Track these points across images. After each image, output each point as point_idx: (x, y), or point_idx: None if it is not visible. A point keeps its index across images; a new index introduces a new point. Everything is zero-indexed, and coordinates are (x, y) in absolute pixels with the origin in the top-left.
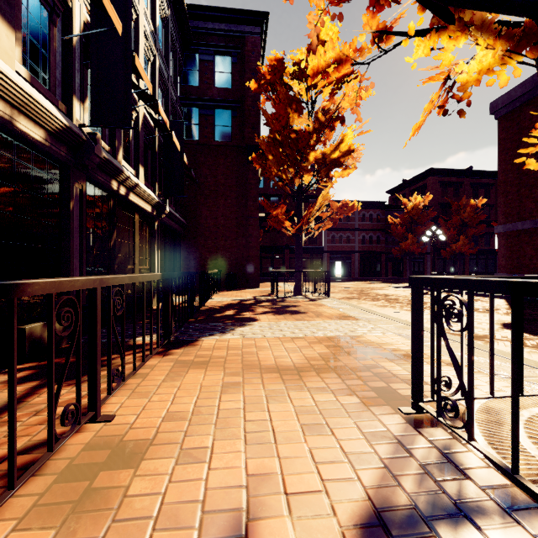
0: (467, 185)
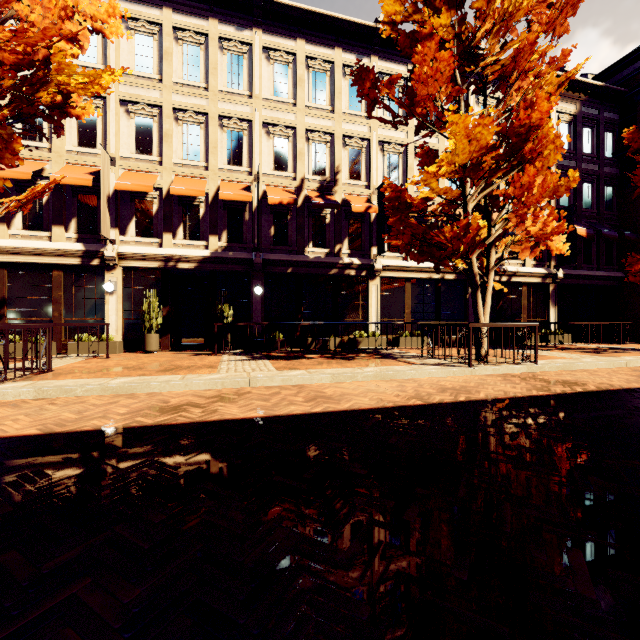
0: None
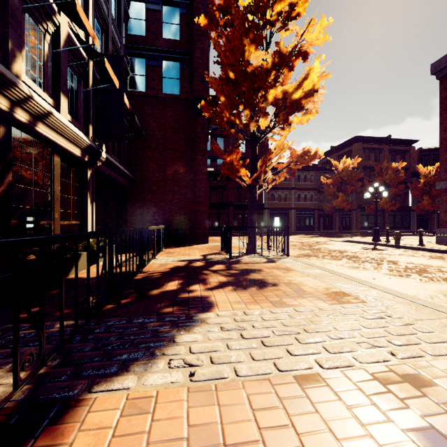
0: (386, 151)
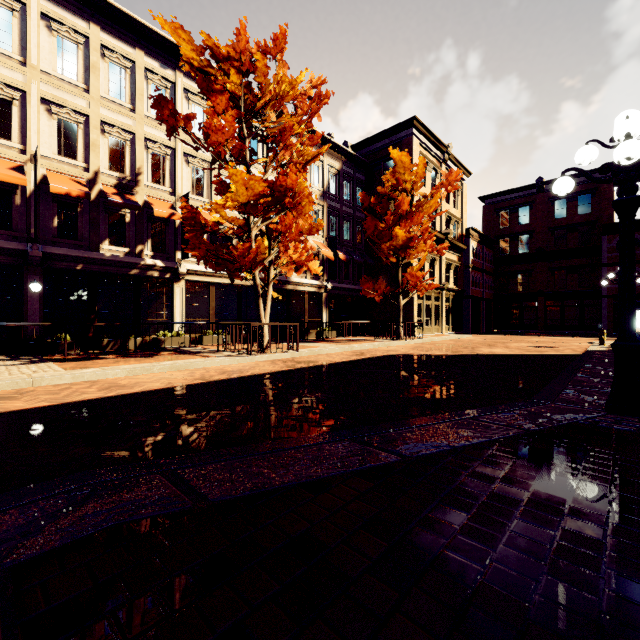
0: None
